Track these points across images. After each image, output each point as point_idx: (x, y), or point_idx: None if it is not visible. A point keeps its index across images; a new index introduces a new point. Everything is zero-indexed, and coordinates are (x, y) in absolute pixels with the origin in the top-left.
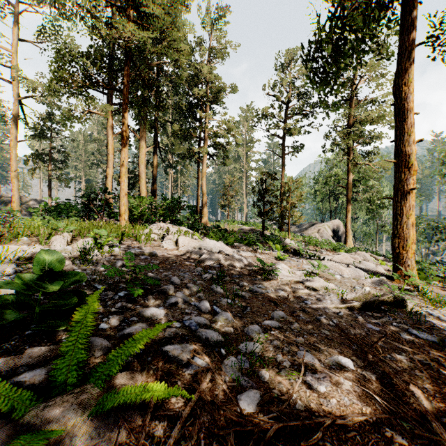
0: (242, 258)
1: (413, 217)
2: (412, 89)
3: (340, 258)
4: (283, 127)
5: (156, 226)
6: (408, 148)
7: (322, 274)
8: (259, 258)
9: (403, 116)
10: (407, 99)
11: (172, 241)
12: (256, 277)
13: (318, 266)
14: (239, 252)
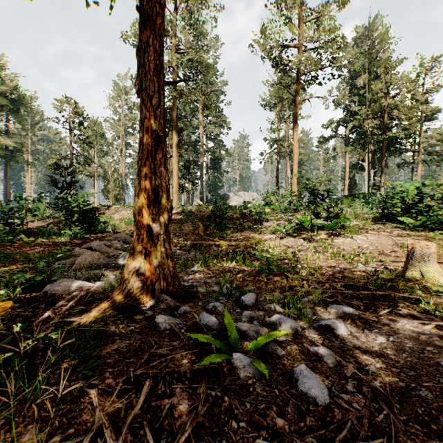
0: None
1: None
2: None
3: None
4: None
5: None
6: None
7: None
8: None
9: None
10: None
11: None
12: None
13: None
14: None
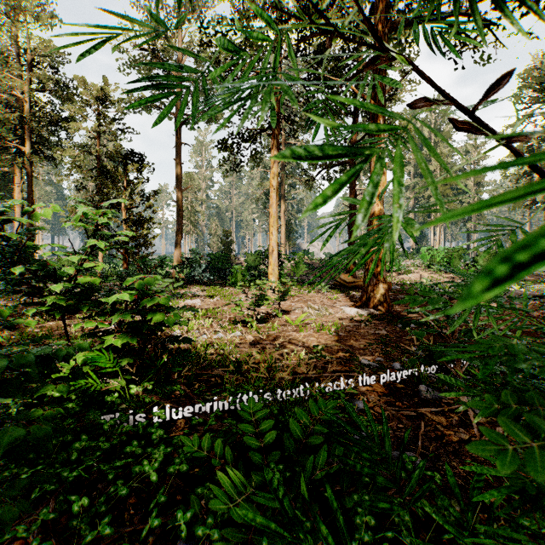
0: None
1: None
2: None
3: None
4: None
5: None
6: None
7: None
8: None
9: None
10: None
11: None
12: None
13: None
14: None
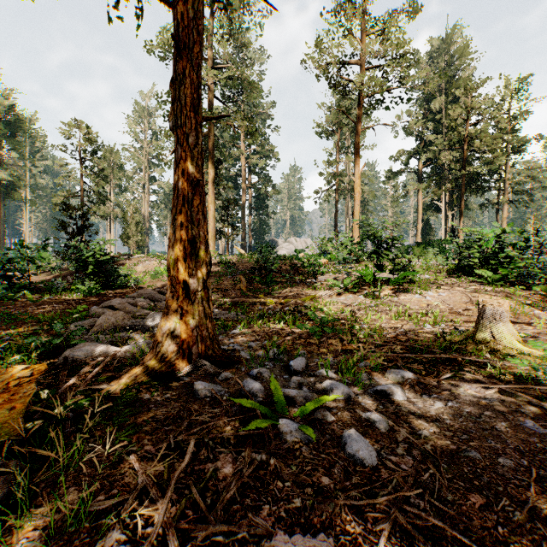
0: None
1: None
2: None
3: None
4: None
5: None
6: None
7: None
8: None
9: None
10: None
11: None
12: None
13: None
14: None
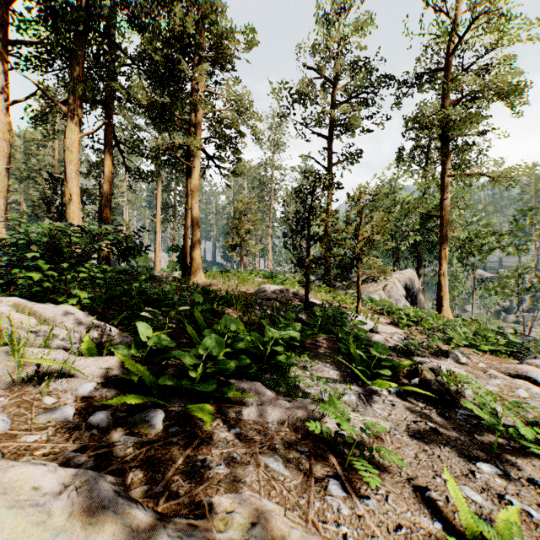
0: None
1: None
2: None
3: None
4: (333, 114)
5: None
6: None
7: None
8: None
9: None
10: None
11: None
12: None
13: None
14: None
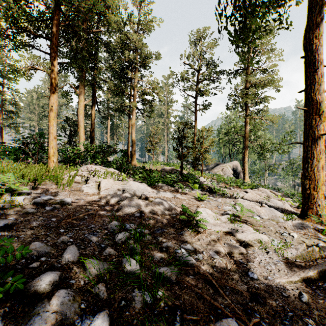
0: (165, 203)
1: (322, 160)
2: (321, 42)
3: (251, 196)
4: (196, 88)
5: (85, 167)
6: (318, 96)
7: (242, 216)
8: (184, 206)
9: (313, 66)
10: (317, 51)
11: (95, 184)
12: (181, 230)
13: (241, 209)
14: (162, 194)
